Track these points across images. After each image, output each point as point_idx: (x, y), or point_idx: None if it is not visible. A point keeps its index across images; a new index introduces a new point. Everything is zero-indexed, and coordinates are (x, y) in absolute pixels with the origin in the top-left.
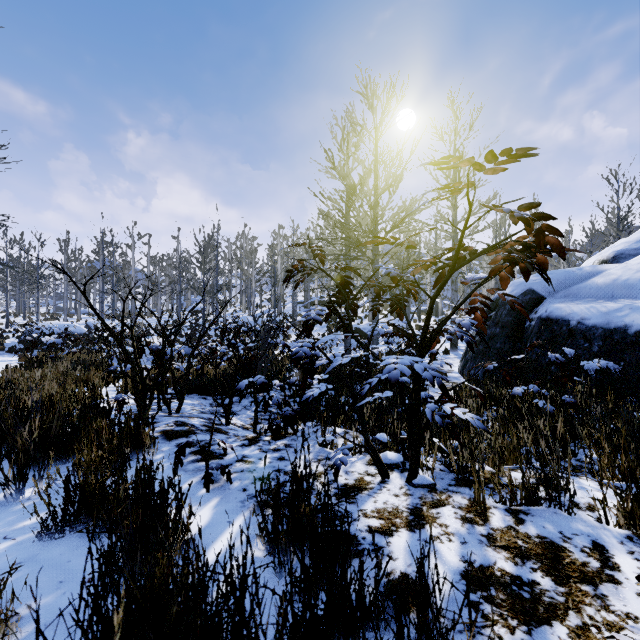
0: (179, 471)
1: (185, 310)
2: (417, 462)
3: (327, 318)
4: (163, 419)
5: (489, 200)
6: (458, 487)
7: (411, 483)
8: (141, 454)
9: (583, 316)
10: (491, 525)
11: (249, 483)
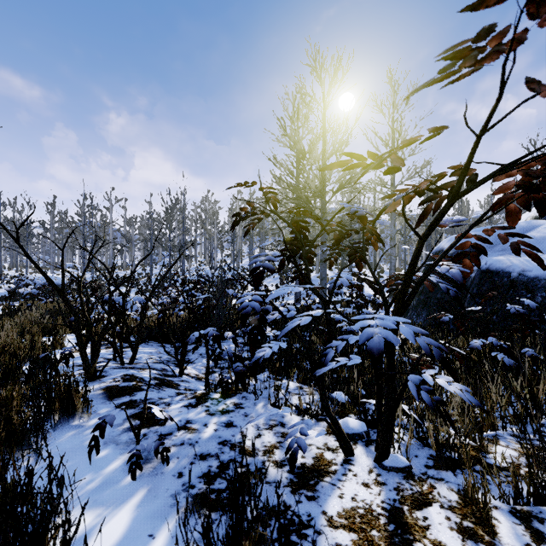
0: (109, 444)
1: (157, 264)
2: (389, 440)
3: (280, 267)
4: (112, 372)
5: (424, 166)
6: (439, 470)
7: (381, 465)
8: (72, 419)
9: (524, 268)
10: (502, 544)
11: (187, 463)
